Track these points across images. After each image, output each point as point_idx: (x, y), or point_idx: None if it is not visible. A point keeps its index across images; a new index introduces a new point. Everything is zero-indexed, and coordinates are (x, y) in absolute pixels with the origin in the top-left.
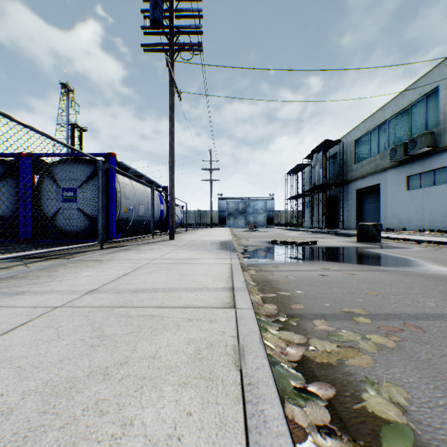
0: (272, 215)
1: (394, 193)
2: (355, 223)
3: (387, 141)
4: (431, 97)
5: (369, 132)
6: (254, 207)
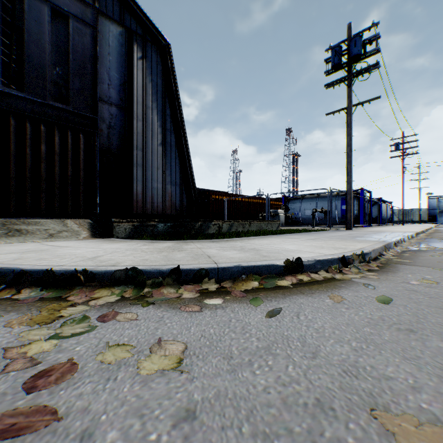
0: None
1: None
2: None
3: None
4: None
5: None
6: None
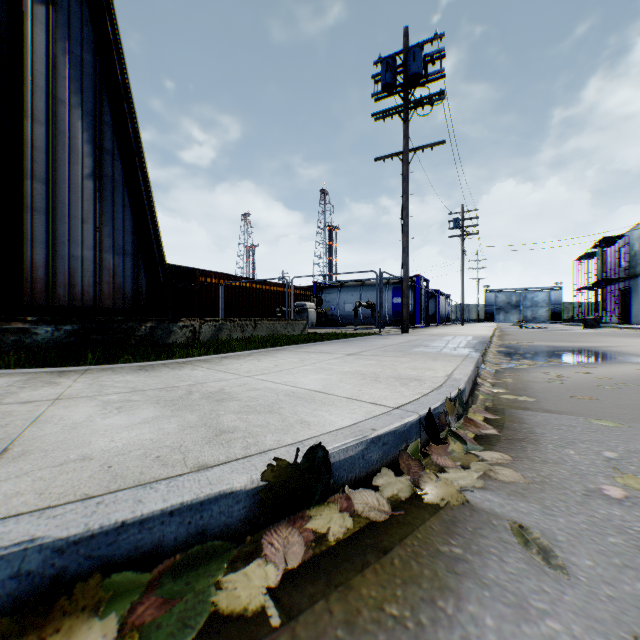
0: (557, 309)
1: None
2: None
3: None
4: None
5: None
6: (532, 300)
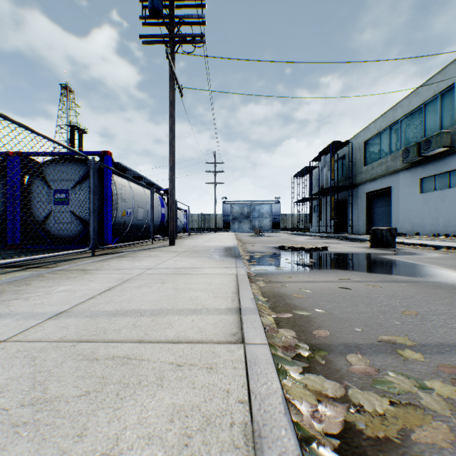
0: (277, 219)
1: (407, 196)
2: (364, 227)
3: (399, 142)
4: (446, 95)
5: (380, 132)
6: (259, 211)
